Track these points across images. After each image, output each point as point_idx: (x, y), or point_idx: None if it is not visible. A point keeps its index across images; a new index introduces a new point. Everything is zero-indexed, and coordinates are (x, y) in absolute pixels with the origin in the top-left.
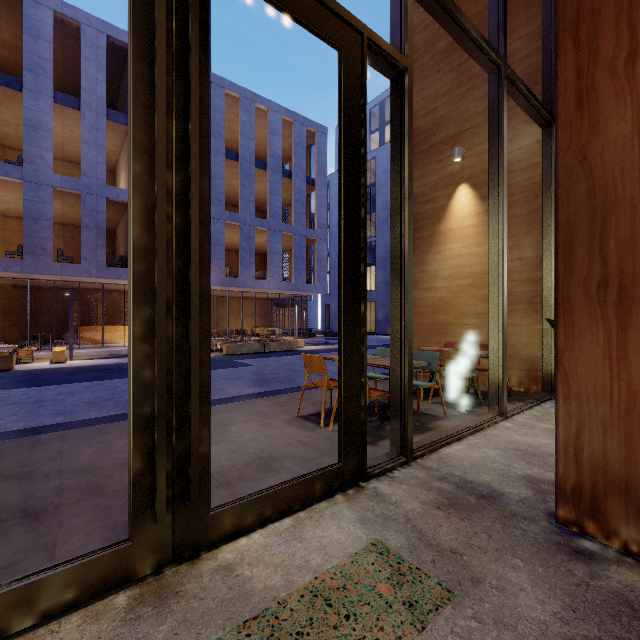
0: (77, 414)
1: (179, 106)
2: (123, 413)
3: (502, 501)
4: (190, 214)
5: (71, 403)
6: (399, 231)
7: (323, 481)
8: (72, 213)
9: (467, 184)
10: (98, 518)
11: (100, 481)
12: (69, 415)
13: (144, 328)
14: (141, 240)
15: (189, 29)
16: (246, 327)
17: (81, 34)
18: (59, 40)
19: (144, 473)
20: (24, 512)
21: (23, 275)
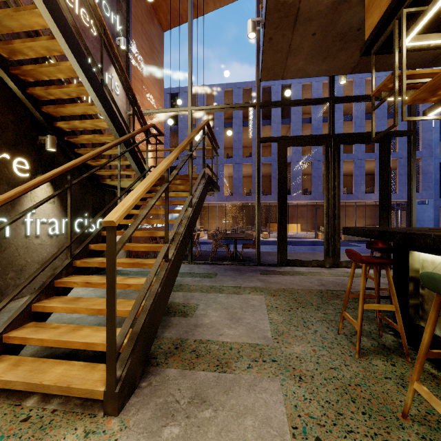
0: None
1: (333, 178)
2: None
3: None
4: (336, 200)
5: None
6: (409, 190)
7: None
8: (265, 171)
9: None
10: None
11: (310, 259)
12: None
13: (327, 222)
14: (326, 206)
15: (335, 164)
16: (359, 225)
17: (271, 90)
18: (262, 96)
19: (327, 248)
20: None
21: (251, 202)
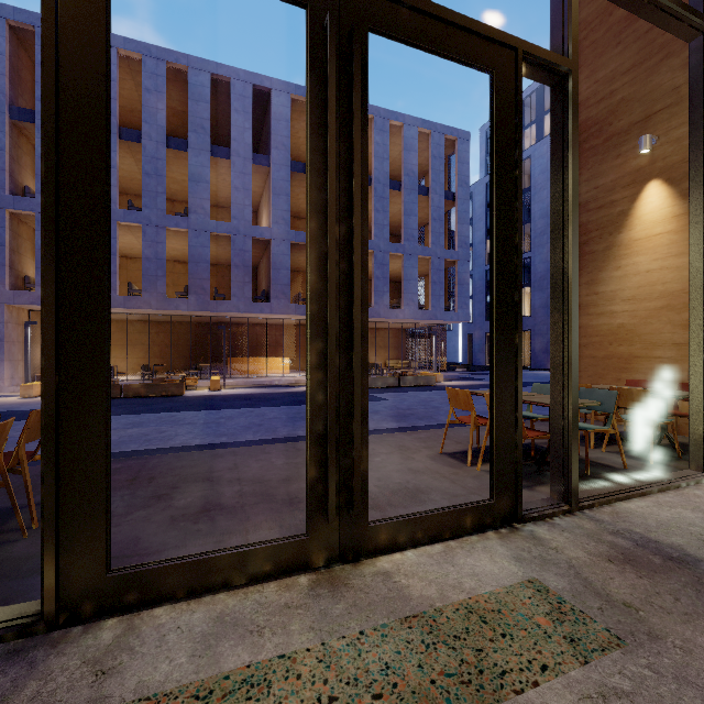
0: (237, 436)
1: (344, 166)
2: (273, 438)
3: (699, 567)
4: (354, 260)
5: (231, 426)
6: (561, 253)
7: (473, 515)
8: (224, 254)
9: (659, 180)
10: (274, 518)
11: (270, 490)
12: (231, 436)
13: (318, 359)
14: (315, 285)
15: (353, 98)
16: (379, 359)
17: (232, 89)
18: (214, 99)
19: (318, 480)
20: (221, 506)
21: (188, 312)
